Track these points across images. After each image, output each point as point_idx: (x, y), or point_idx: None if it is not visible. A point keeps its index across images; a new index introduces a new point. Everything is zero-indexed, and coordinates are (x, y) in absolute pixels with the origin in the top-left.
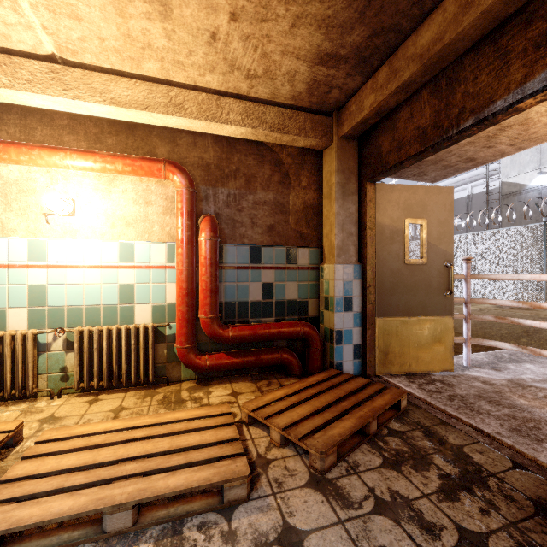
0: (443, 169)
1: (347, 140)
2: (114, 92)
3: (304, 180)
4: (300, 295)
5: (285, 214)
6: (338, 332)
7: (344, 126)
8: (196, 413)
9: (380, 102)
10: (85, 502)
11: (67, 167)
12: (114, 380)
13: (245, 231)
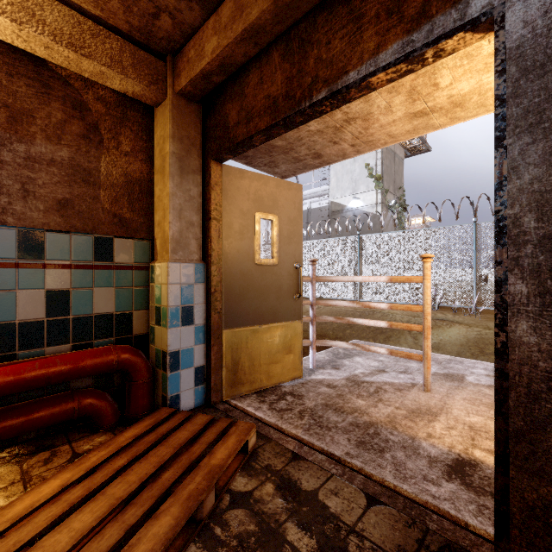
0: (293, 163)
1: (186, 100)
2: None
3: (126, 143)
4: (119, 306)
5: (93, 187)
6: (173, 354)
7: (180, 78)
8: None
9: (225, 48)
10: None
11: None
12: None
13: (8, 202)
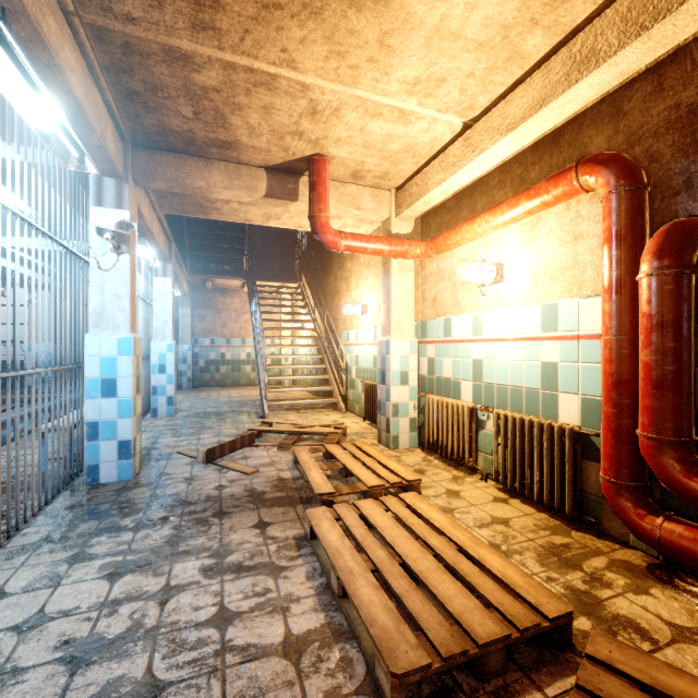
0: None
1: None
2: (509, 116)
3: None
4: None
5: None
6: None
7: None
8: (509, 573)
9: None
10: (334, 545)
11: (486, 231)
12: (525, 488)
13: None
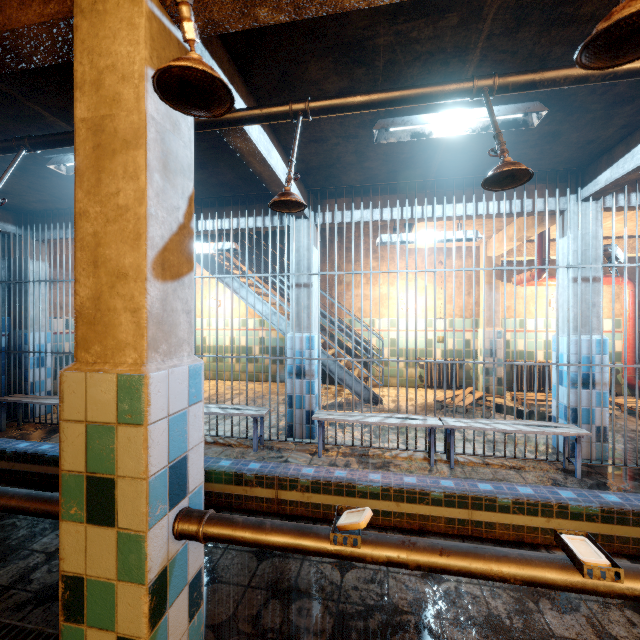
0: None
1: None
2: None
3: None
4: None
5: None
6: None
7: None
8: None
9: None
10: None
11: None
12: None
13: None
